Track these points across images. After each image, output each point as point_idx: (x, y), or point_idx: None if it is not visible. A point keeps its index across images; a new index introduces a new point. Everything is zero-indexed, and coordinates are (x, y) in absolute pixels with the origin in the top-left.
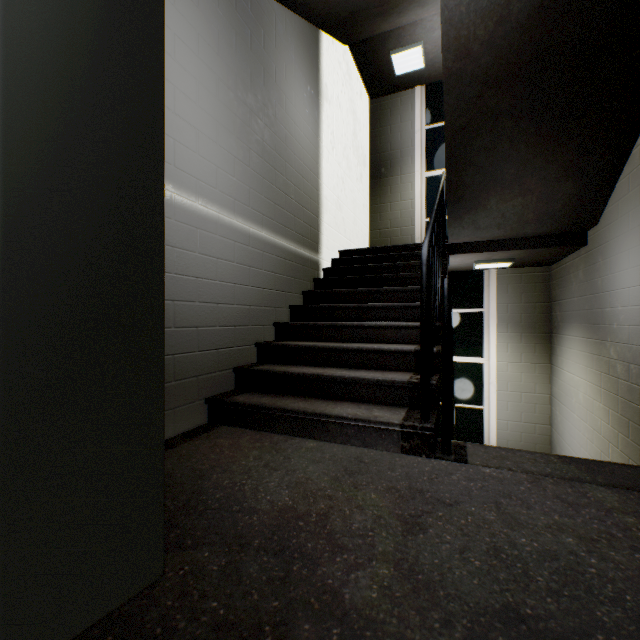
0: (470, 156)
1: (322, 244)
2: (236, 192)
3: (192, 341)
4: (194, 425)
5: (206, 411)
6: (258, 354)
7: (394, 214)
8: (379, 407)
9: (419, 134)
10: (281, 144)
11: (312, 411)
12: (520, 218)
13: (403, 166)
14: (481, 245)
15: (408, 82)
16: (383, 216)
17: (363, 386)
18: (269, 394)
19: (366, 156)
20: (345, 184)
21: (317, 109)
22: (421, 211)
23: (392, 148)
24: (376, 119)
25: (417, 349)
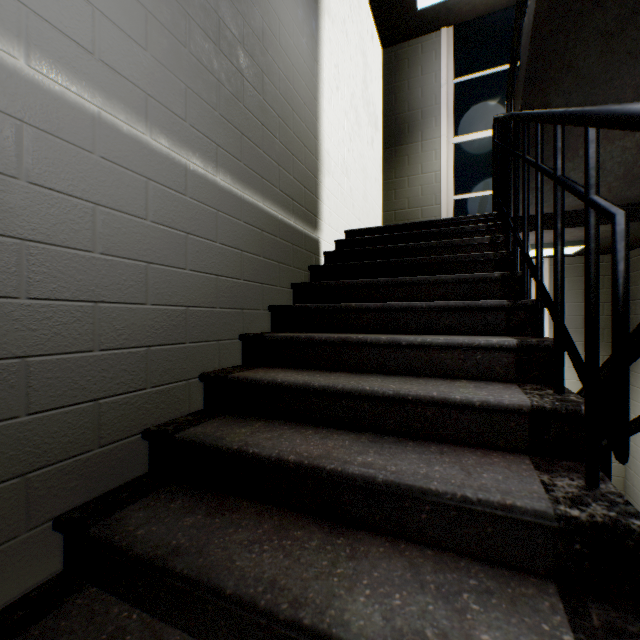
0: (572, 53)
1: (322, 217)
2: (152, 82)
3: (3, 393)
4: (11, 595)
5: (57, 545)
6: (205, 394)
7: (413, 191)
8: (474, 581)
9: (445, 88)
10: (254, 40)
11: (290, 614)
12: (628, 170)
13: (425, 130)
14: (550, 219)
15: (432, 21)
16: (399, 194)
17: (421, 504)
18: (207, 497)
19: (378, 118)
20: (353, 143)
21: (315, 20)
22: (447, 186)
23: (410, 108)
24: (390, 73)
25: (537, 405)
